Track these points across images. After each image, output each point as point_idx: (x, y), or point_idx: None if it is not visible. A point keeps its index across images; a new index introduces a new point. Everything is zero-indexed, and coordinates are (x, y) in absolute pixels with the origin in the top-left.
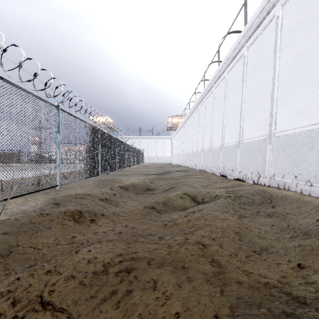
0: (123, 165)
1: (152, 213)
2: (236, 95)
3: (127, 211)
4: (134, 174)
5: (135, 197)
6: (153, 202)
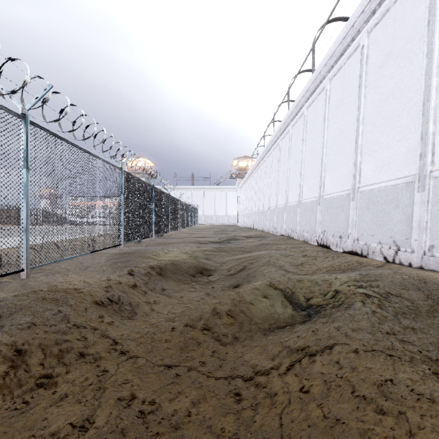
0: (165, 228)
1: (205, 345)
2: (346, 115)
3: (149, 334)
4: (181, 243)
5: (176, 290)
6: (208, 312)
